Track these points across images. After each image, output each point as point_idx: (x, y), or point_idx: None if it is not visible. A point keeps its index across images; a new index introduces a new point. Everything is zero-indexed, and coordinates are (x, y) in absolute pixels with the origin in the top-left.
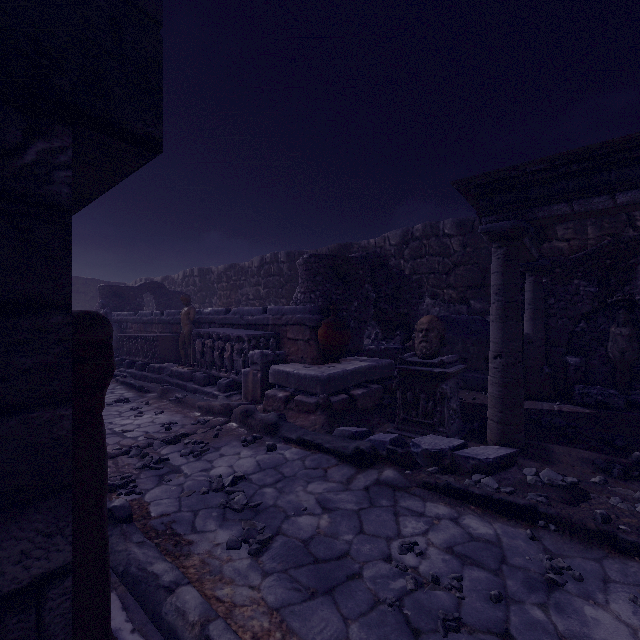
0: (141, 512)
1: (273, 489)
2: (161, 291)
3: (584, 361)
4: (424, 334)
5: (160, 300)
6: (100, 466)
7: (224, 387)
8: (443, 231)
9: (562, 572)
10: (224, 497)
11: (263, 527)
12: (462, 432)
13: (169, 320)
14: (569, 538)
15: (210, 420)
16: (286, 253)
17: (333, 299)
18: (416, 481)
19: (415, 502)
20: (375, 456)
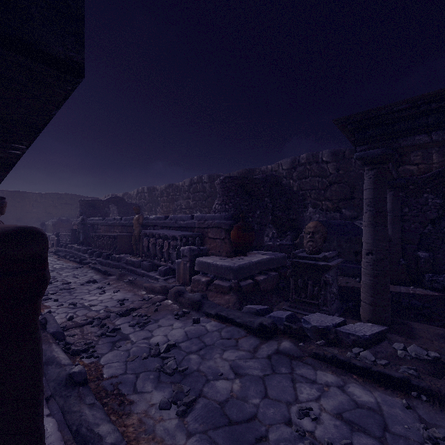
0: (96, 373)
1: (197, 356)
2: (121, 203)
3: (432, 255)
4: (311, 236)
5: (121, 209)
6: (34, 369)
7: (163, 272)
8: (322, 159)
9: (438, 442)
10: (159, 362)
11: (188, 390)
12: (340, 310)
13: (126, 223)
14: (439, 408)
15: (152, 297)
16: (208, 176)
17: (242, 209)
18: (307, 351)
19: (308, 370)
20: (275, 330)
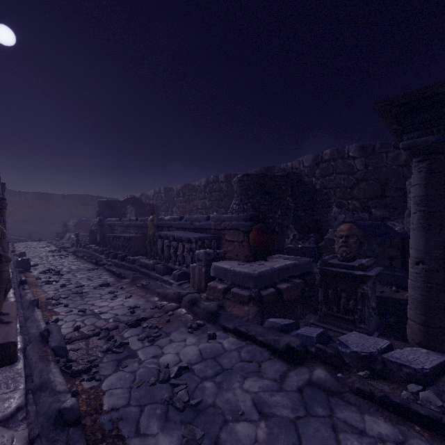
0: (95, 403)
1: (212, 383)
2: (138, 203)
3: None
4: (344, 240)
5: (138, 210)
6: None
7: (177, 277)
8: (348, 154)
9: None
10: (169, 390)
11: (202, 436)
12: (380, 327)
13: (141, 224)
14: None
15: (165, 305)
16: (224, 175)
17: (261, 209)
18: (348, 385)
19: (352, 413)
20: (305, 353)
